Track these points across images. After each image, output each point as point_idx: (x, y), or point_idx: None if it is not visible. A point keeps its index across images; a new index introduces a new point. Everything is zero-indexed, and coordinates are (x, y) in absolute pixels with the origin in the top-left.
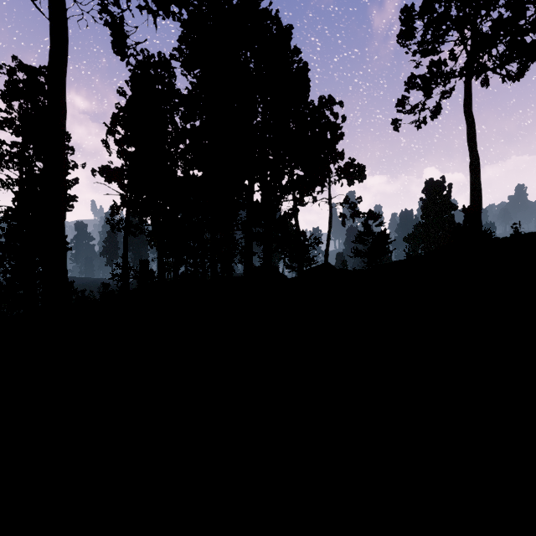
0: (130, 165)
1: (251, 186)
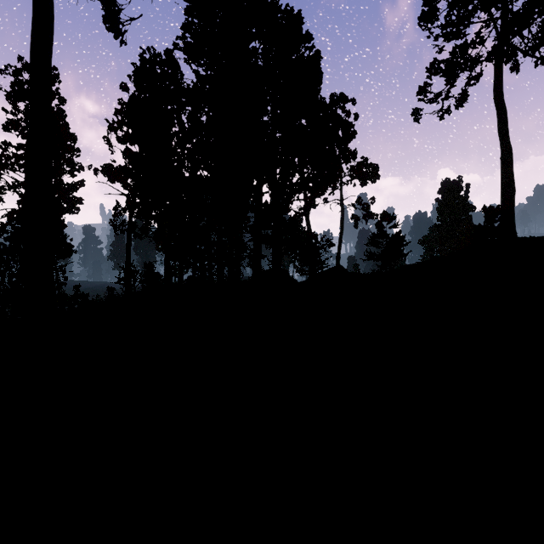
0: (132, 163)
1: (260, 183)
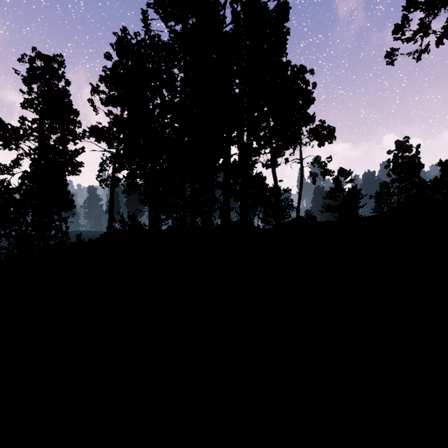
0: (114, 122)
1: (229, 135)
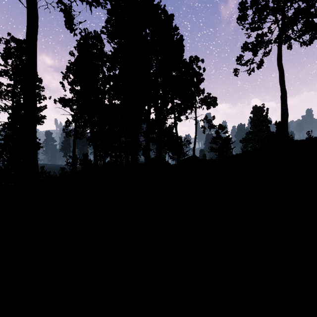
0: (76, 97)
1: (149, 109)
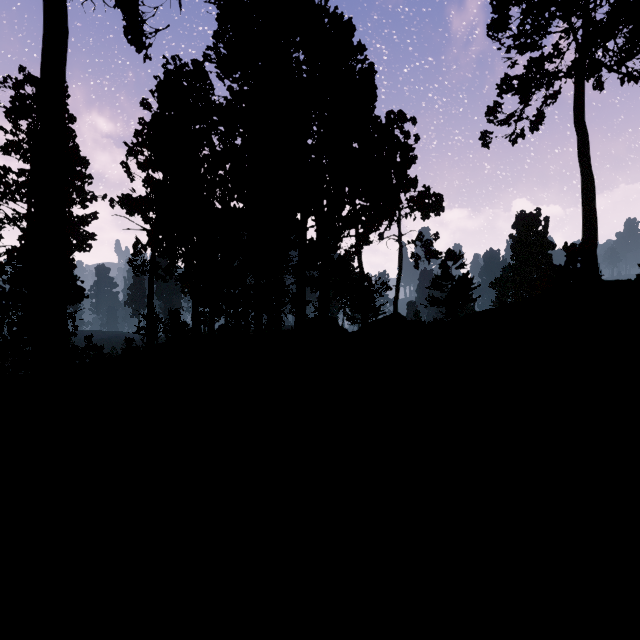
0: (155, 193)
1: (304, 217)
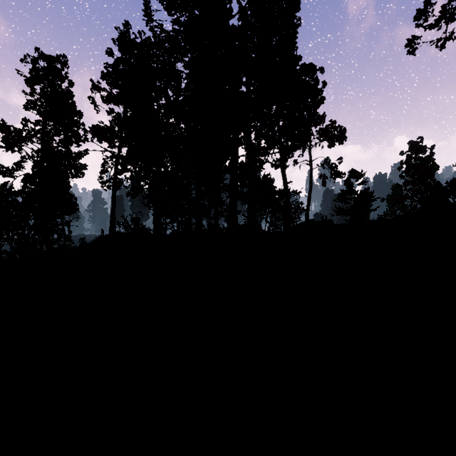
0: (115, 120)
1: (236, 132)
